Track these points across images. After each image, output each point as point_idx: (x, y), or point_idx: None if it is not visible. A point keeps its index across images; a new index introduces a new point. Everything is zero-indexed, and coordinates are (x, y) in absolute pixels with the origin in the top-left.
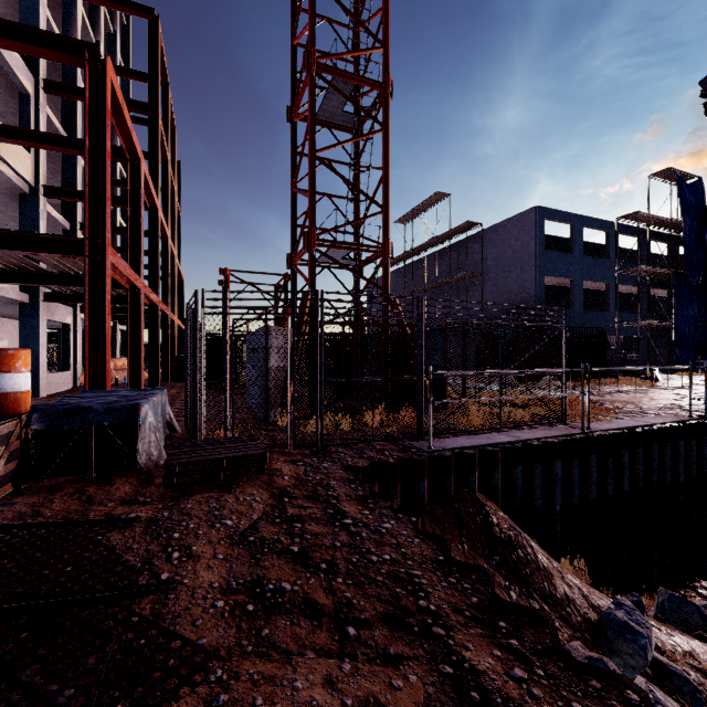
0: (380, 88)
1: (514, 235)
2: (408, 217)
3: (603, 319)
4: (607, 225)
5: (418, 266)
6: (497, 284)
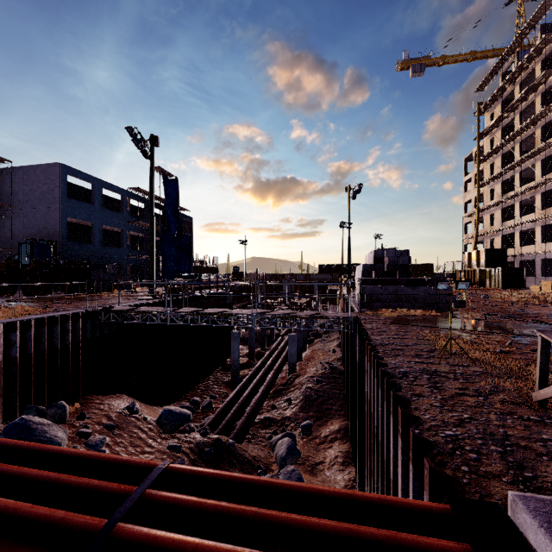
0: None
1: (42, 180)
2: None
3: (119, 253)
4: (121, 191)
5: None
6: (28, 217)
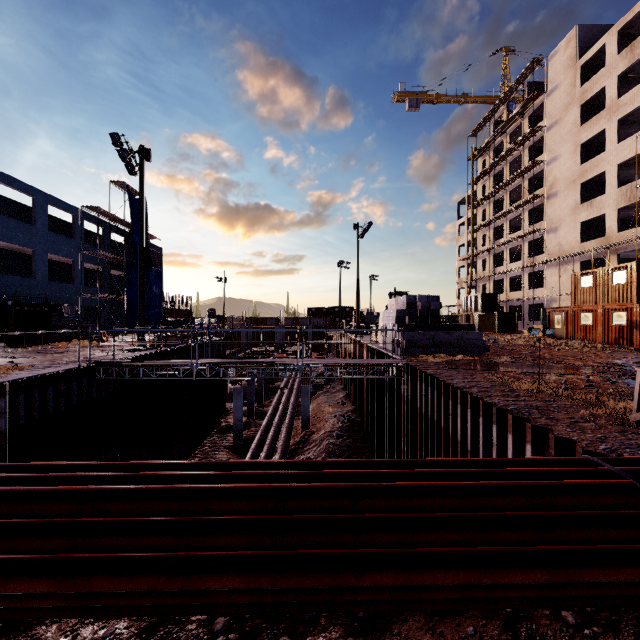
0: None
1: None
2: None
3: (69, 291)
4: (73, 210)
5: None
6: None
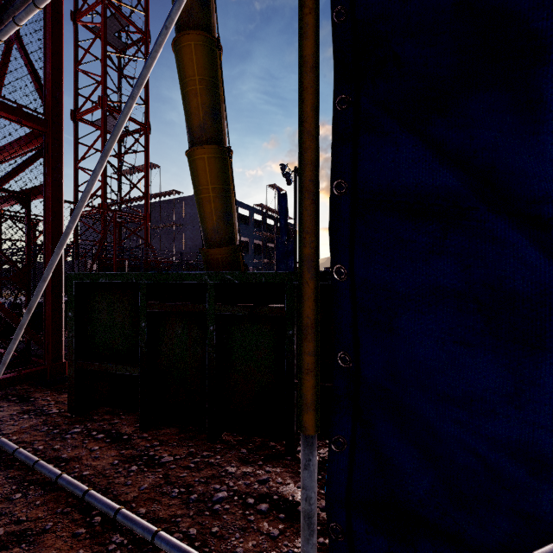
0: (144, 127)
1: None
2: (125, 172)
3: (247, 258)
4: (249, 208)
5: (133, 211)
6: (193, 233)
